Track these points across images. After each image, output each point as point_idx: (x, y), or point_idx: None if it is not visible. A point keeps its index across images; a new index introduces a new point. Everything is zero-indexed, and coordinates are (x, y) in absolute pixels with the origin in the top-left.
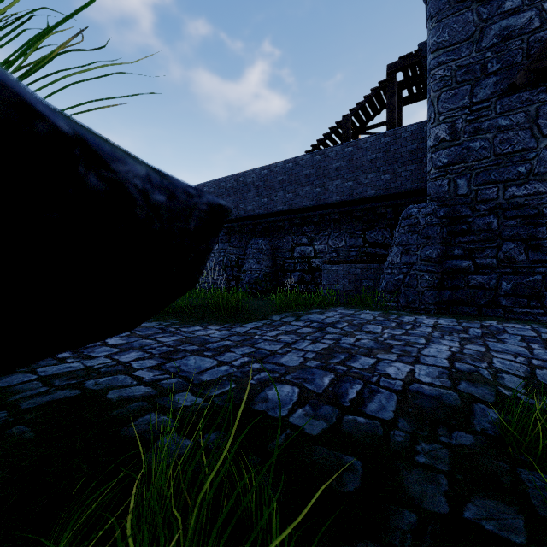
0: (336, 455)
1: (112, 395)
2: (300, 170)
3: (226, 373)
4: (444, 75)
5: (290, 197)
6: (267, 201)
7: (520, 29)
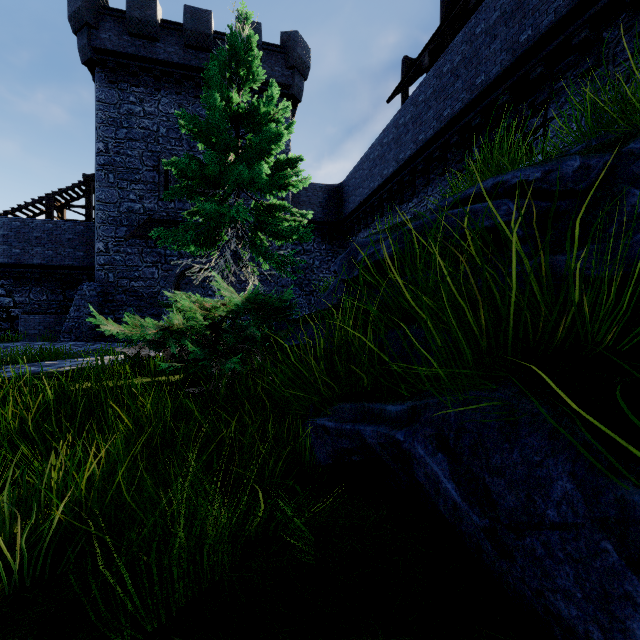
0: None
1: None
2: None
3: None
4: (103, 217)
5: None
6: None
7: (136, 210)
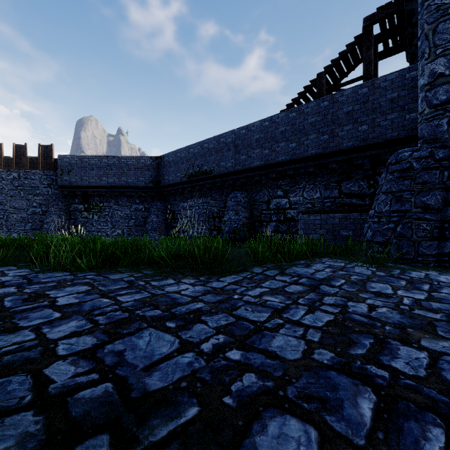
0: None
1: None
2: (276, 127)
3: (189, 370)
4: (442, 3)
5: (266, 153)
6: (245, 158)
7: None
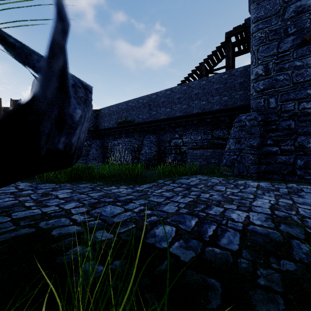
0: (202, 277)
1: (55, 232)
2: (174, 95)
3: (129, 216)
4: (261, 36)
5: (168, 110)
6: (155, 113)
7: (309, 7)
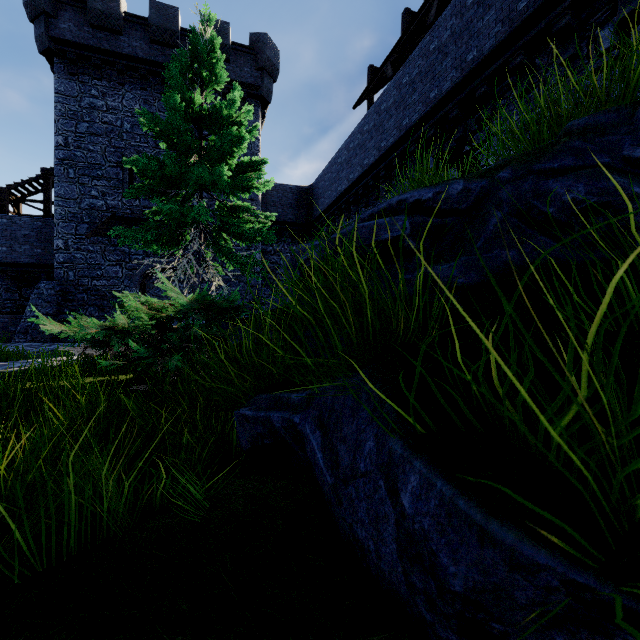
0: None
1: None
2: None
3: None
4: (62, 213)
5: None
6: None
7: (99, 207)
